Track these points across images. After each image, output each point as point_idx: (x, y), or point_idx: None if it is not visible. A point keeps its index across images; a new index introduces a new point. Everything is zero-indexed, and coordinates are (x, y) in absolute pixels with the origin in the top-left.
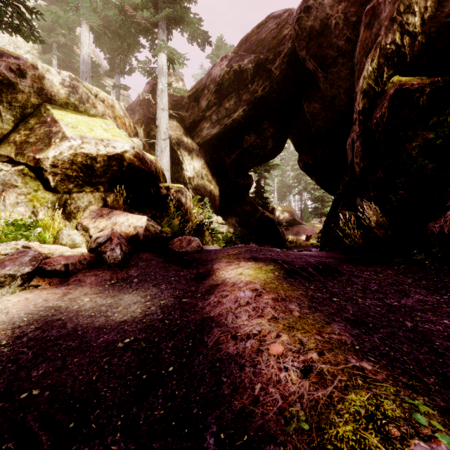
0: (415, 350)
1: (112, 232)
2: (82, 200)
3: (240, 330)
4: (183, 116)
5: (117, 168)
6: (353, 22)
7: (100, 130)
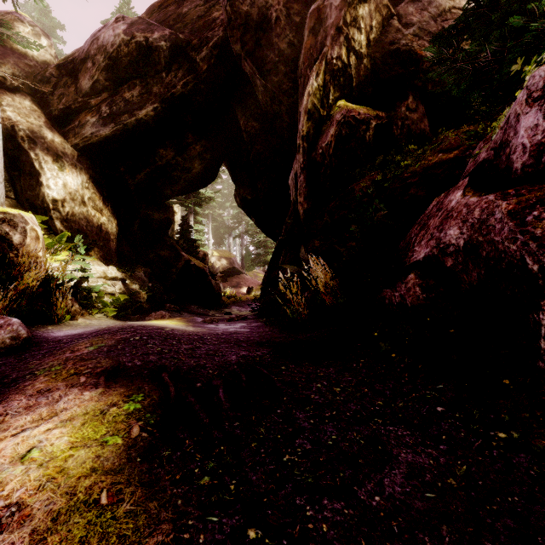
0: None
1: None
2: None
3: None
4: (46, 95)
5: None
6: (296, 22)
7: None
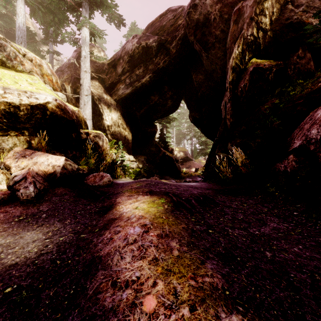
0: (276, 286)
1: (28, 171)
2: (7, 142)
3: (121, 276)
4: (103, 78)
5: (40, 116)
6: (225, 18)
7: (24, 83)
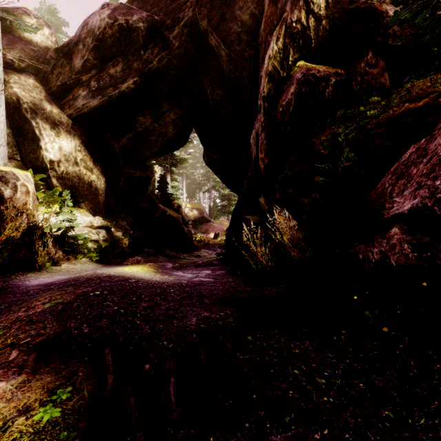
0: None
1: None
2: None
3: None
4: (47, 75)
5: None
6: None
7: None
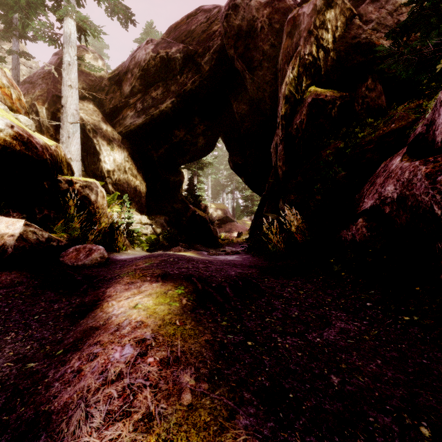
0: None
1: None
2: None
3: None
4: (102, 99)
5: None
6: (277, 29)
7: None
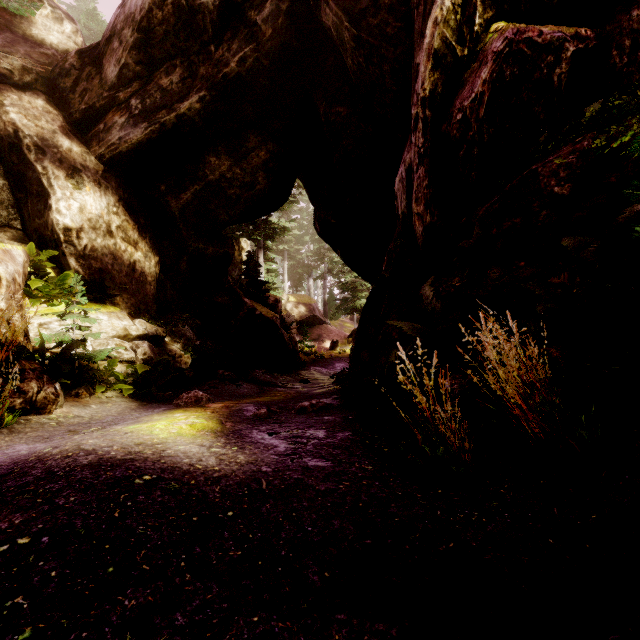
0: None
1: None
2: None
3: None
4: (66, 94)
5: None
6: None
7: None
